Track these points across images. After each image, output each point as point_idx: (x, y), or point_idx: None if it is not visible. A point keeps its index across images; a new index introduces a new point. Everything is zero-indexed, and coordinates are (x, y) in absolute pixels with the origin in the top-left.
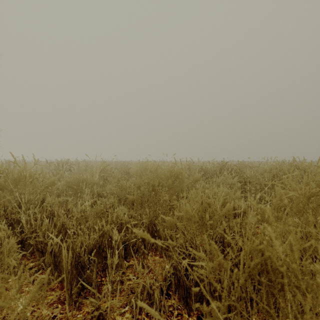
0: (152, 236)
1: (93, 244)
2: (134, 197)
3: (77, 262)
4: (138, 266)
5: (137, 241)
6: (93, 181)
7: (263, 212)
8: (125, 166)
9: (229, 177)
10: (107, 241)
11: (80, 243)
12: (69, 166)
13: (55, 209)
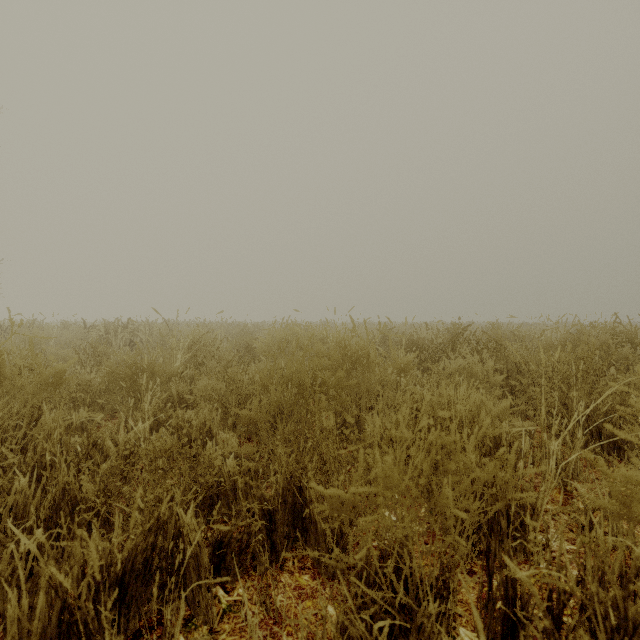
0: (294, 516)
1: (125, 558)
2: (254, 414)
3: (69, 623)
4: (253, 609)
5: (251, 538)
6: (169, 369)
7: (634, 496)
8: (247, 334)
9: (474, 360)
10: (170, 542)
11: (79, 564)
12: (129, 333)
13: (49, 449)
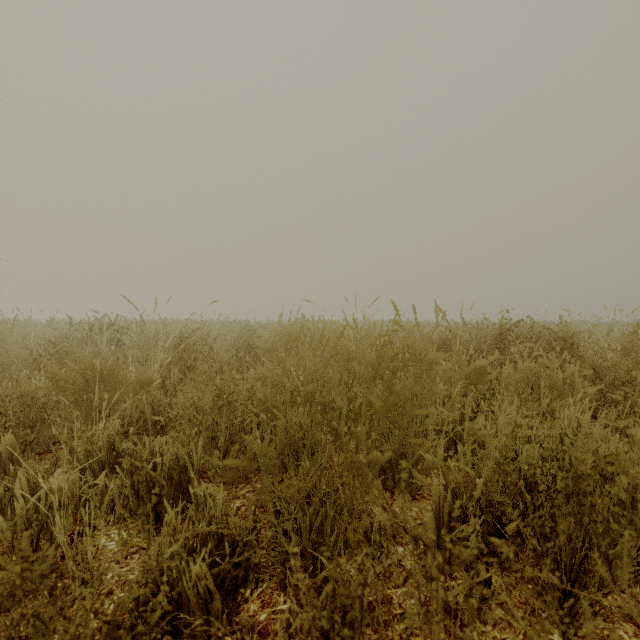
0: None
1: None
2: (247, 465)
3: None
4: None
5: None
6: (141, 375)
7: None
8: (249, 333)
9: (550, 364)
10: None
11: None
12: (117, 331)
13: None
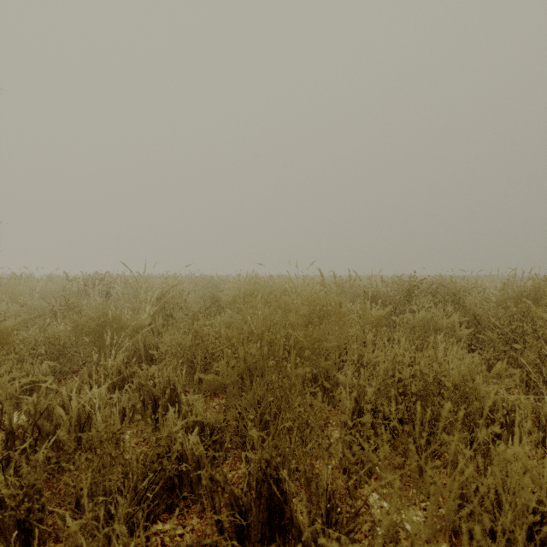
0: (270, 511)
1: None
2: (221, 378)
3: None
4: None
5: None
6: (136, 322)
7: None
8: (213, 287)
9: (438, 313)
10: None
11: None
12: (106, 286)
13: None
